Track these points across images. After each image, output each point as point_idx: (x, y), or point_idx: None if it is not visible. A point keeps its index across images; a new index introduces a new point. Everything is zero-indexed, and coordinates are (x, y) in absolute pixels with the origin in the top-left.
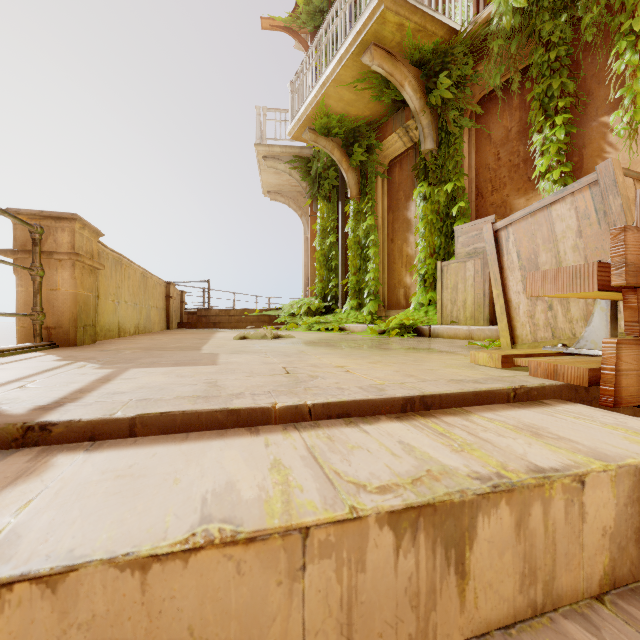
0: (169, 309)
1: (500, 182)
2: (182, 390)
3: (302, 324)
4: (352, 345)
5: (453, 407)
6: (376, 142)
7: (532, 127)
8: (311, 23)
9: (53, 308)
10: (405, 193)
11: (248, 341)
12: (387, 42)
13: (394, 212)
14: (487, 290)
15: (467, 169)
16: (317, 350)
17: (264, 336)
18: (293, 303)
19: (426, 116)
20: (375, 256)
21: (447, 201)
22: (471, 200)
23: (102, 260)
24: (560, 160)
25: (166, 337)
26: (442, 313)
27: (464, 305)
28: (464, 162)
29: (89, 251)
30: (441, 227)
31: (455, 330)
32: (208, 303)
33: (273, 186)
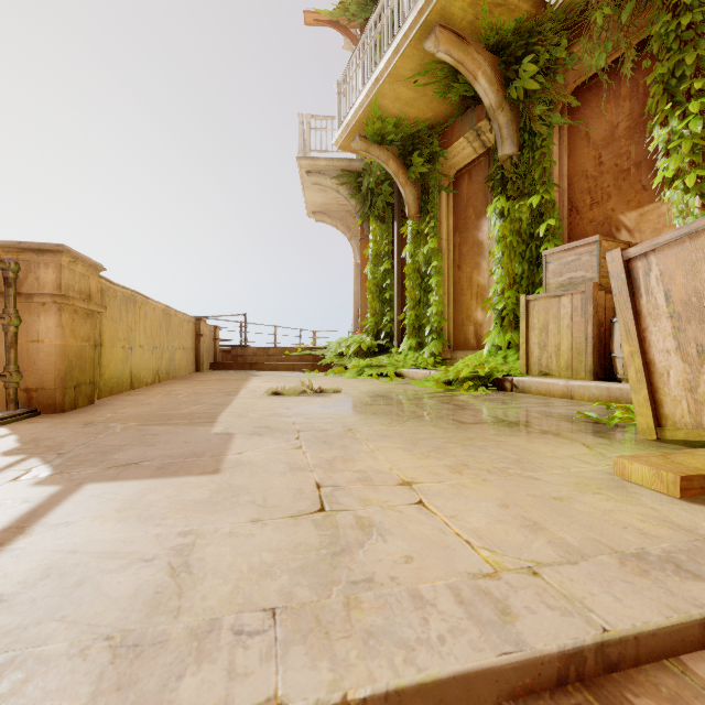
0: (199, 349)
1: (602, 193)
2: (113, 591)
3: (351, 368)
4: (416, 412)
5: (661, 658)
6: (440, 149)
7: (648, 120)
8: (362, 15)
9: (34, 365)
10: (475, 210)
11: (282, 400)
12: (456, 22)
13: (462, 233)
14: (590, 333)
15: (557, 178)
16: (369, 426)
17: (303, 391)
18: (341, 341)
19: (504, 113)
20: (438, 286)
21: (531, 218)
22: (562, 217)
23: (107, 299)
24: (695, 160)
25: (187, 389)
26: (527, 360)
27: (557, 351)
28: (554, 169)
29: (84, 290)
30: (523, 251)
31: (547, 385)
32: (245, 340)
33: (318, 205)
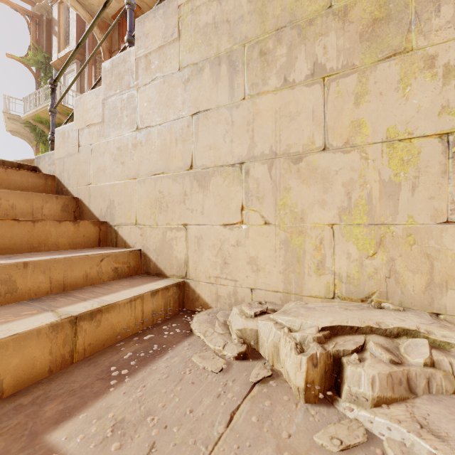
0: None
1: None
2: None
3: None
4: None
5: None
6: None
7: None
8: (36, 66)
9: None
10: None
11: None
12: (58, 110)
13: None
14: None
15: None
16: None
17: None
18: None
19: None
20: None
21: None
22: None
23: None
24: None
25: None
26: None
27: None
28: None
29: None
30: None
31: None
32: None
33: (13, 129)
